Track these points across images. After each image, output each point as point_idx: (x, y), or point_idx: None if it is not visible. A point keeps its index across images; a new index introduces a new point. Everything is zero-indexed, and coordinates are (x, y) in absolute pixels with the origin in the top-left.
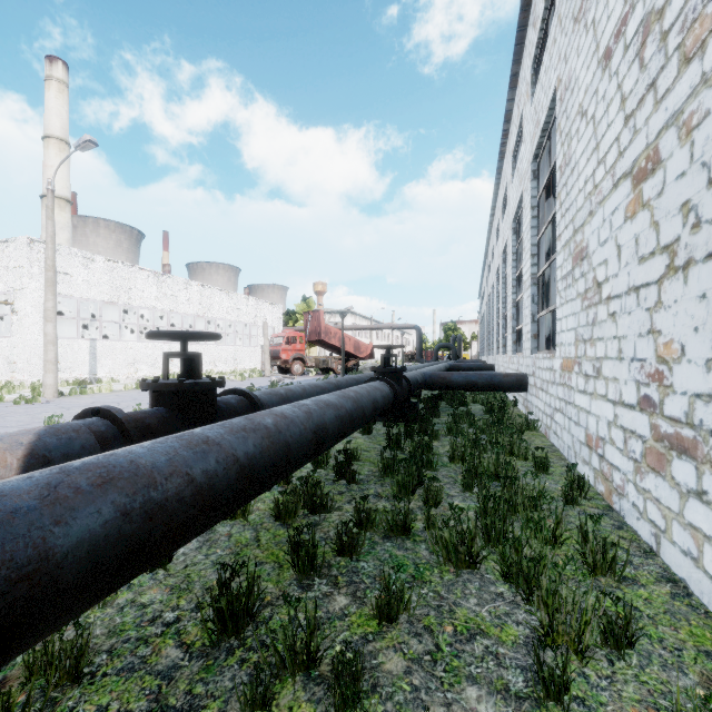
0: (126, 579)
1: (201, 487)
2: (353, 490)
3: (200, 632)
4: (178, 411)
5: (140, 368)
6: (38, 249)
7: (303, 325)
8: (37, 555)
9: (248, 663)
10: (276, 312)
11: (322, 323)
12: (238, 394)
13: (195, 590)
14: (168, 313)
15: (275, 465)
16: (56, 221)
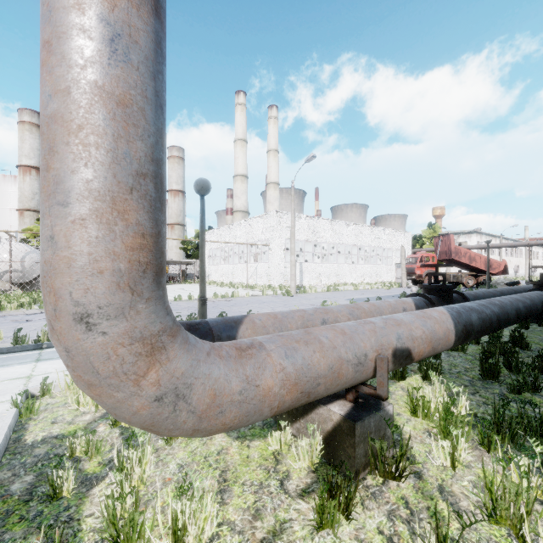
0: (477, 337)
1: (489, 318)
2: (527, 353)
3: (474, 376)
4: (439, 297)
5: (322, 279)
6: (279, 216)
7: (429, 246)
8: (470, 321)
9: (503, 386)
10: (406, 237)
11: (451, 245)
12: (454, 293)
13: (459, 367)
14: (336, 244)
15: (504, 320)
16: (273, 197)
